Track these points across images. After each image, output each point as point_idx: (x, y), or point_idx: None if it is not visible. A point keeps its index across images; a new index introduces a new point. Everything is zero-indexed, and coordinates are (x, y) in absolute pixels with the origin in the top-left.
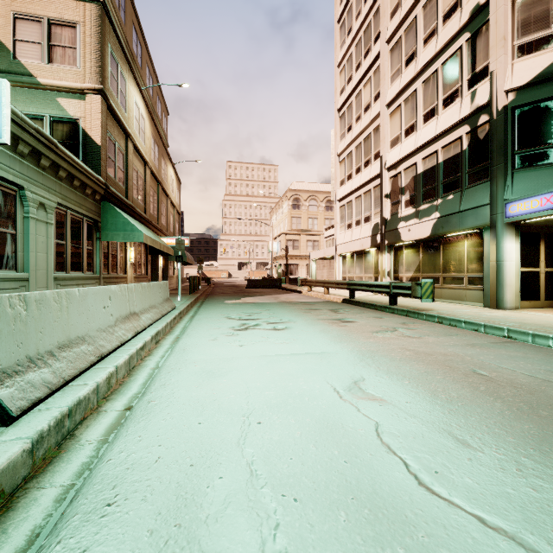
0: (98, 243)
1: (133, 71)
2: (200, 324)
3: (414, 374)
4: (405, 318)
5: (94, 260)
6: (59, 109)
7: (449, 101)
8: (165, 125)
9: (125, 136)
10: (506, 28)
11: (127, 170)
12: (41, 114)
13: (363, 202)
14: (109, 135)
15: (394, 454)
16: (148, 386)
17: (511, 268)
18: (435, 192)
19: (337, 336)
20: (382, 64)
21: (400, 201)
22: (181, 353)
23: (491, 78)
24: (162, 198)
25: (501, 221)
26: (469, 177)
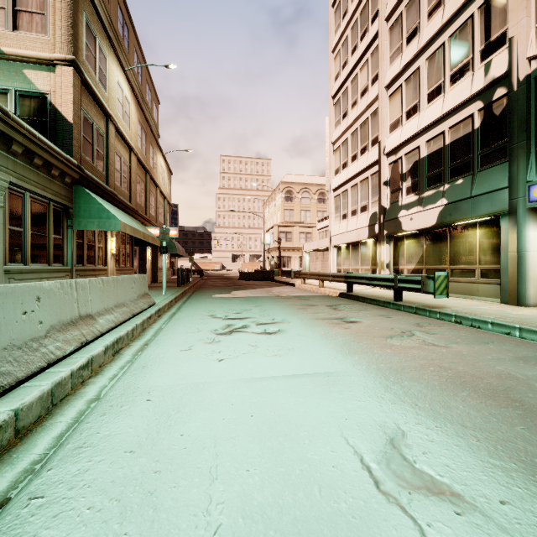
0: (69, 231)
1: (115, 48)
2: (178, 325)
3: (476, 420)
4: (417, 317)
5: (64, 250)
6: (25, 82)
7: (458, 76)
8: (156, 115)
9: (106, 118)
10: None
11: (107, 154)
12: (5, 87)
13: (359, 191)
14: (84, 113)
15: None
16: (61, 444)
17: (534, 259)
18: (442, 177)
19: (343, 344)
20: (380, 44)
21: (401, 188)
22: (137, 374)
23: (510, 45)
24: (150, 187)
25: (523, 206)
26: (482, 158)
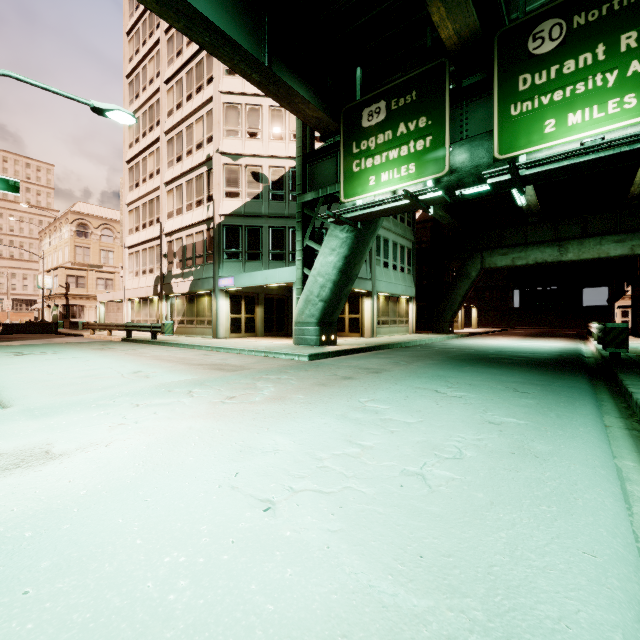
0: None
1: None
2: None
3: (118, 357)
4: (153, 345)
5: None
6: None
7: (199, 204)
8: None
9: None
10: (220, 179)
11: None
12: None
13: (148, 255)
14: None
15: (87, 365)
16: None
17: (223, 315)
18: (192, 262)
19: (93, 353)
20: (161, 148)
21: (173, 262)
22: None
23: (214, 203)
24: None
25: (218, 288)
26: (207, 258)
